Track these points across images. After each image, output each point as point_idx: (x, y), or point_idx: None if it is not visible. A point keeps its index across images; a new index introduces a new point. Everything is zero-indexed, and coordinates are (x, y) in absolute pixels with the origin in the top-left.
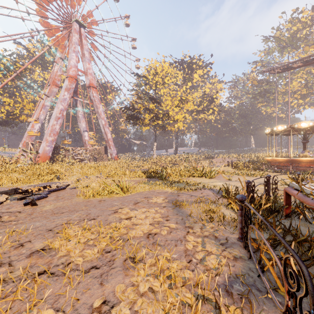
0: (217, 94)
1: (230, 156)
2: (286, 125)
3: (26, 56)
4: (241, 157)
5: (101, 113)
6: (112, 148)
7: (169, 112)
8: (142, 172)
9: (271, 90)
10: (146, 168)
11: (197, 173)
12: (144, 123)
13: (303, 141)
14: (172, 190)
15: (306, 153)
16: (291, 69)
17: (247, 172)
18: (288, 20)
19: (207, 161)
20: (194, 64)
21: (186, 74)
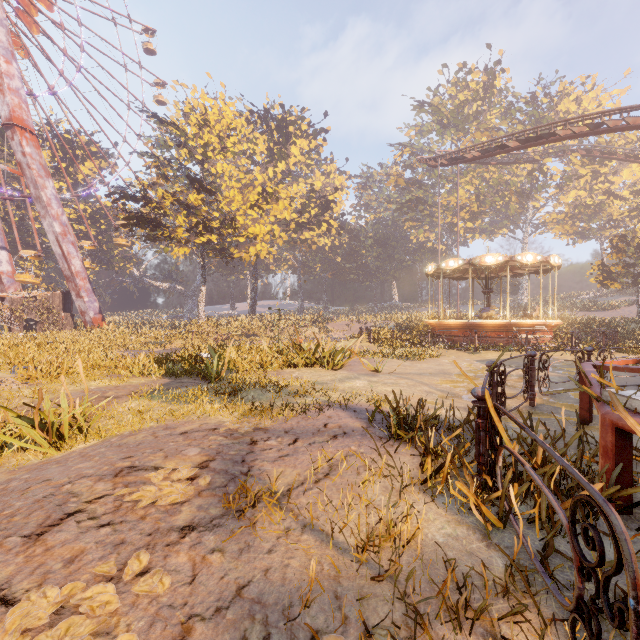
0: (336, 194)
1: (361, 318)
2: (463, 260)
3: None
4: (379, 319)
5: (51, 203)
6: (85, 298)
7: (237, 218)
8: (157, 359)
9: (426, 199)
10: (179, 345)
11: (304, 357)
12: (176, 238)
13: (485, 291)
14: (235, 415)
15: (492, 312)
16: (462, 162)
17: (405, 352)
18: (451, 81)
19: (318, 327)
20: (292, 124)
21: (274, 143)
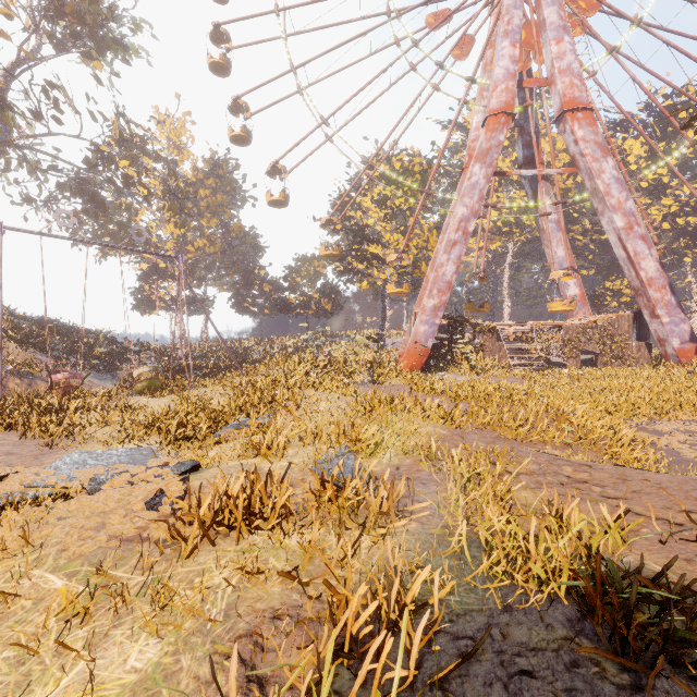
0: None
1: None
2: None
3: (461, 143)
4: None
5: (610, 190)
6: (662, 317)
7: None
8: (591, 579)
9: None
10: None
11: None
12: None
13: None
14: None
15: None
16: None
17: None
18: None
19: None
20: None
21: None
